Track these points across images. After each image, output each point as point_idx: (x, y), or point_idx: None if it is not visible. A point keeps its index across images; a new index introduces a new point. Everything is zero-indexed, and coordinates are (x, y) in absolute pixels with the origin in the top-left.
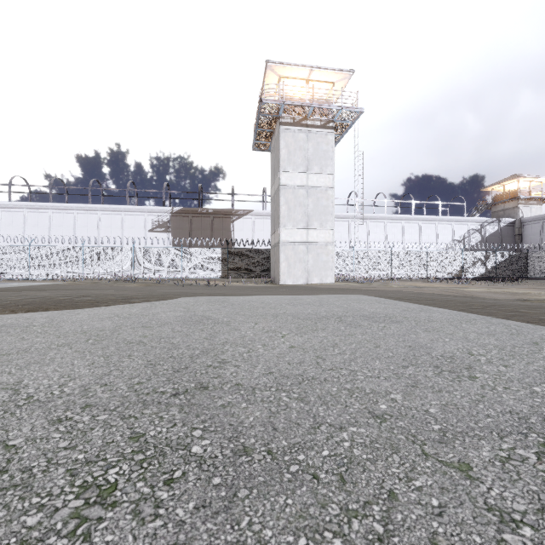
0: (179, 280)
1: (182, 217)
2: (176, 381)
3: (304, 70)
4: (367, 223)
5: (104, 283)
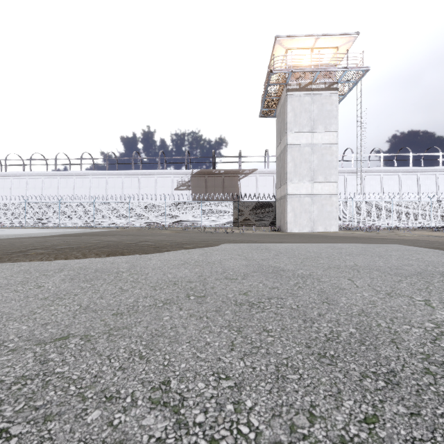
0: (199, 228)
1: (200, 177)
2: (440, 423)
3: (310, 39)
4: (362, 176)
5: (145, 230)
